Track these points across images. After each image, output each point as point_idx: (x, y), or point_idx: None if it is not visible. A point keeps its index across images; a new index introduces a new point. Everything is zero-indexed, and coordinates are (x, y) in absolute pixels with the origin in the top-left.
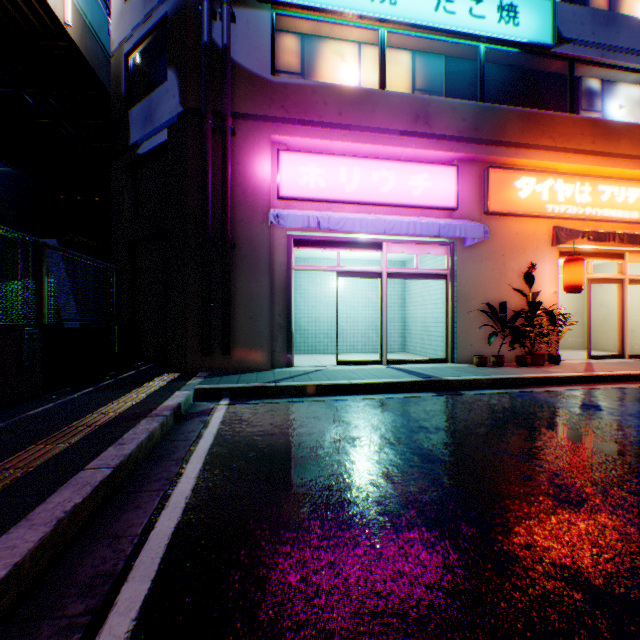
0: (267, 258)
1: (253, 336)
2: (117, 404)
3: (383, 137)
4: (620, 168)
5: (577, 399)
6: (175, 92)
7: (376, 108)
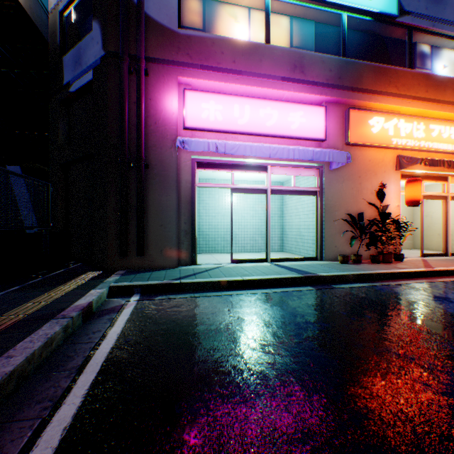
0: (175, 176)
1: (163, 240)
2: (30, 304)
3: (268, 81)
4: (446, 112)
5: (428, 292)
6: (98, 39)
7: (263, 58)
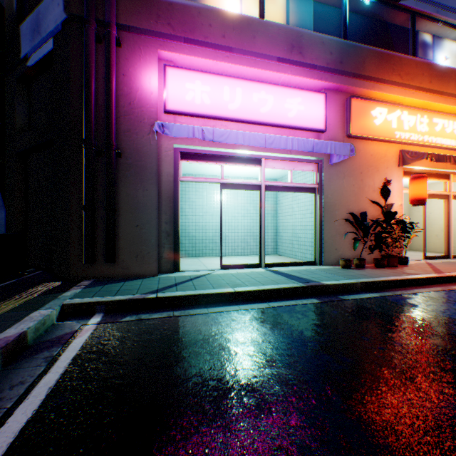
0: (154, 168)
1: (139, 243)
2: None
3: (263, 62)
4: (450, 105)
5: (451, 303)
6: (59, 0)
7: (256, 35)
